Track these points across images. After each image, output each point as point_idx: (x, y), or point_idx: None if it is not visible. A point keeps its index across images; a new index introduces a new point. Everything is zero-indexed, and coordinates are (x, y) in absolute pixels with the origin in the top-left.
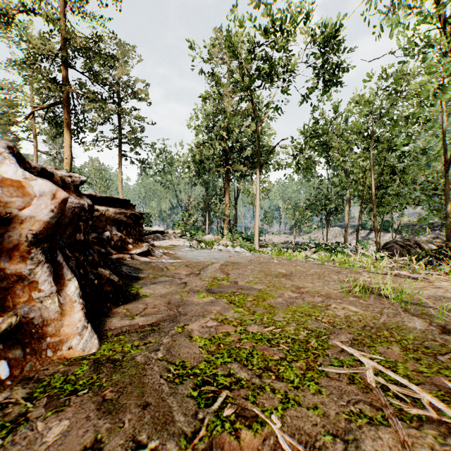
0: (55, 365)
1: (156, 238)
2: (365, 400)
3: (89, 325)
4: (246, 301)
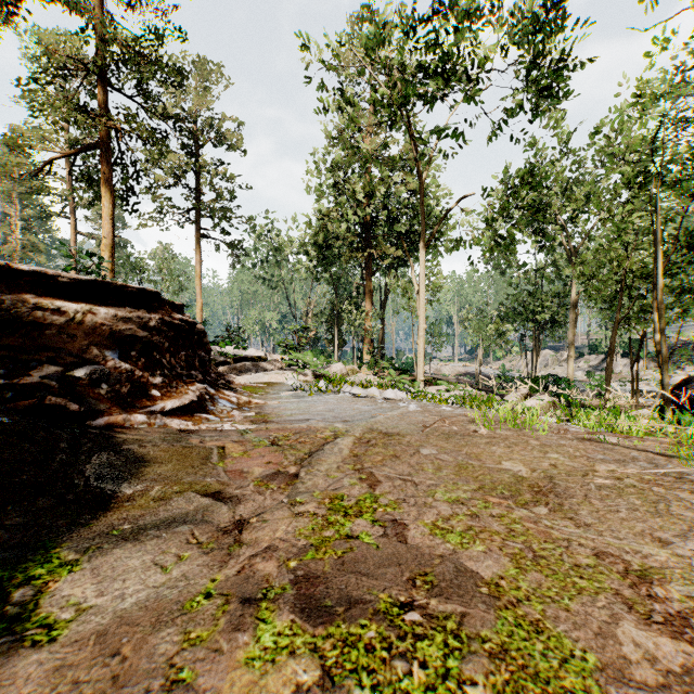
0: None
1: (244, 369)
2: None
3: None
4: None
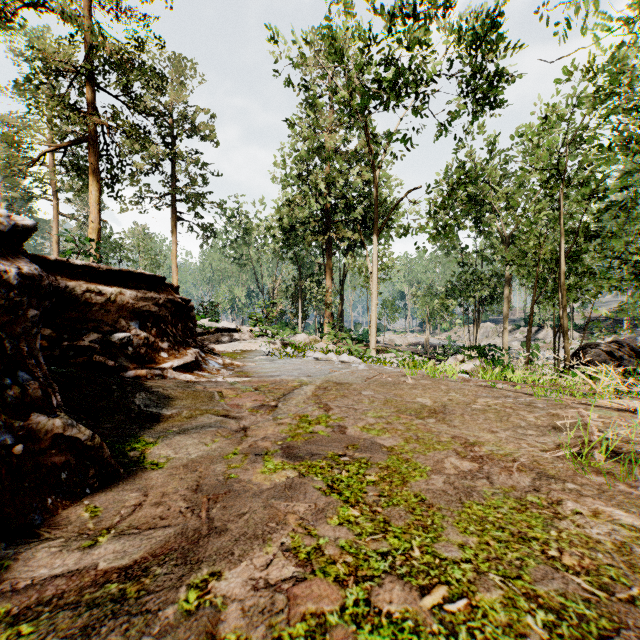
0: None
1: (220, 339)
2: None
3: None
4: (364, 483)
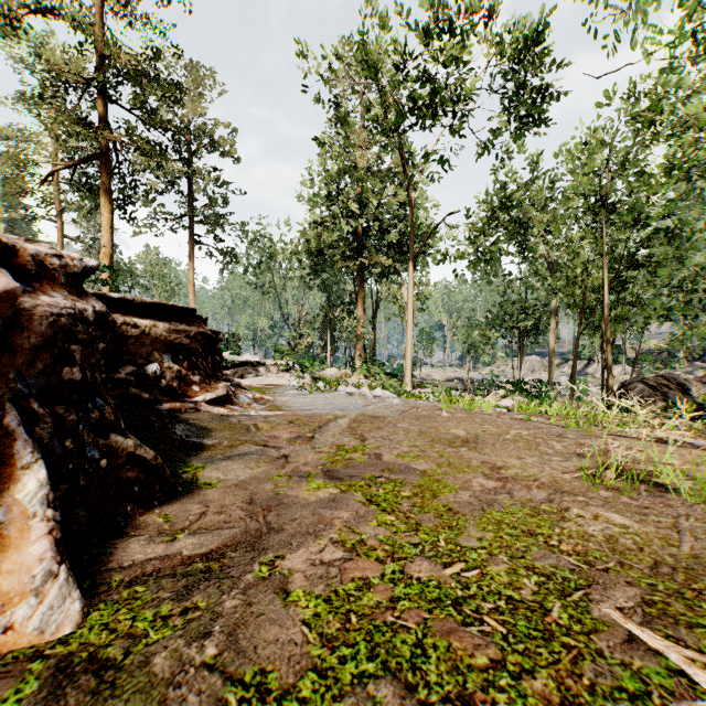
0: None
1: (245, 373)
2: None
3: (62, 568)
4: (399, 497)
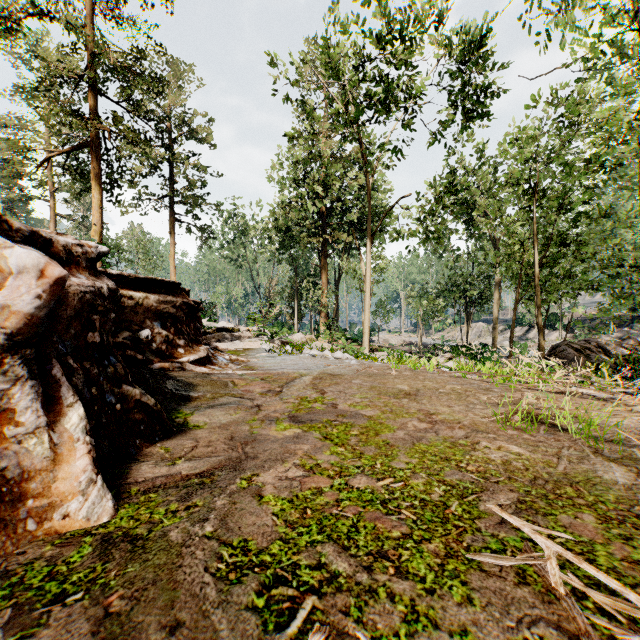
0: (39, 545)
1: (221, 338)
2: (548, 618)
3: (99, 477)
4: (349, 435)
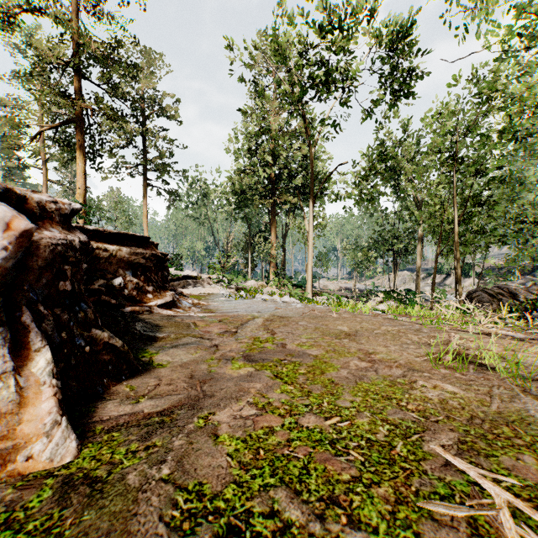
0: (1, 488)
1: (186, 285)
2: None
3: (63, 419)
4: (297, 374)
